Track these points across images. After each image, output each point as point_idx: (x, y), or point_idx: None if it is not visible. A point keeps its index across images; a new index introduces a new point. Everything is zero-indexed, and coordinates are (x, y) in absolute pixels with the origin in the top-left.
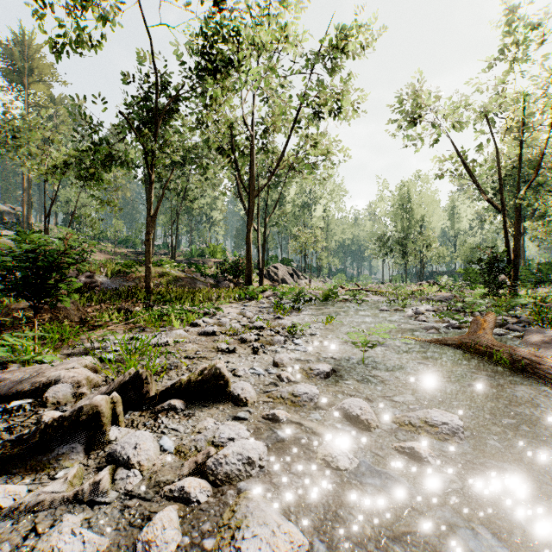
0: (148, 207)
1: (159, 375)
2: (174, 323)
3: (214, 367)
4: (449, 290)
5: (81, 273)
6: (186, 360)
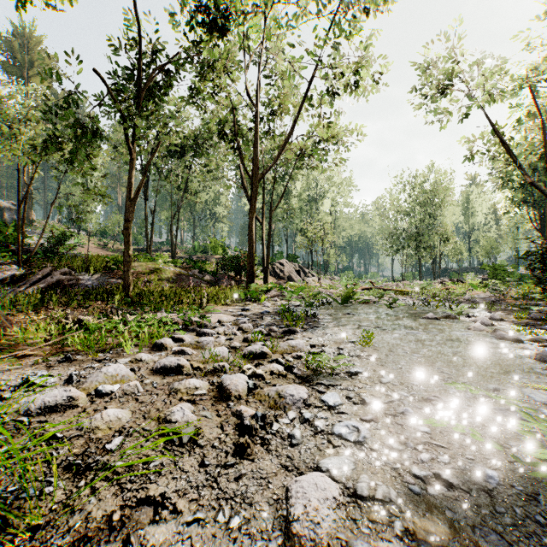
0: (127, 188)
1: None
2: (123, 345)
3: None
4: (494, 289)
5: (58, 270)
6: (62, 480)
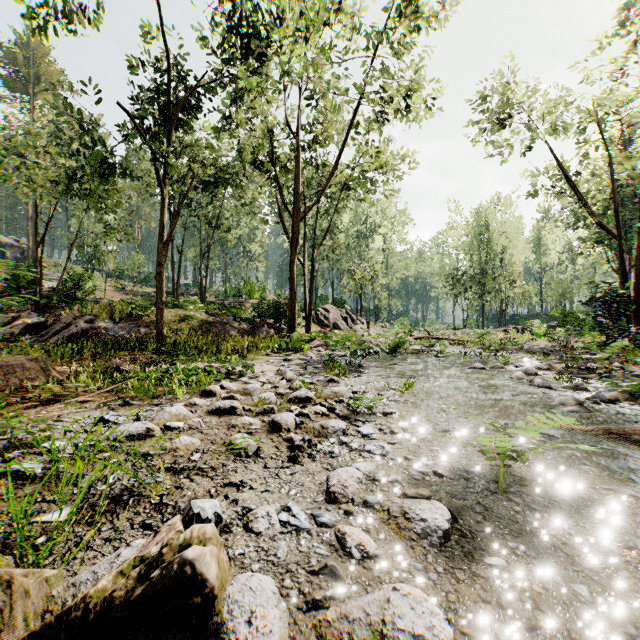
0: (160, 230)
1: (95, 524)
2: (176, 391)
3: (177, 560)
4: (554, 338)
5: (80, 317)
6: (167, 475)
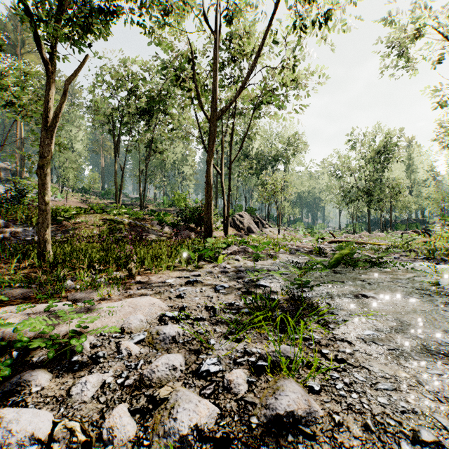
0: (43, 114)
1: None
2: None
3: None
4: None
5: None
6: None
